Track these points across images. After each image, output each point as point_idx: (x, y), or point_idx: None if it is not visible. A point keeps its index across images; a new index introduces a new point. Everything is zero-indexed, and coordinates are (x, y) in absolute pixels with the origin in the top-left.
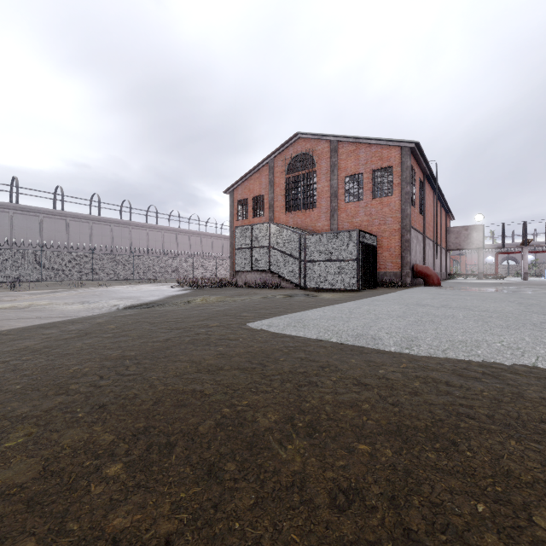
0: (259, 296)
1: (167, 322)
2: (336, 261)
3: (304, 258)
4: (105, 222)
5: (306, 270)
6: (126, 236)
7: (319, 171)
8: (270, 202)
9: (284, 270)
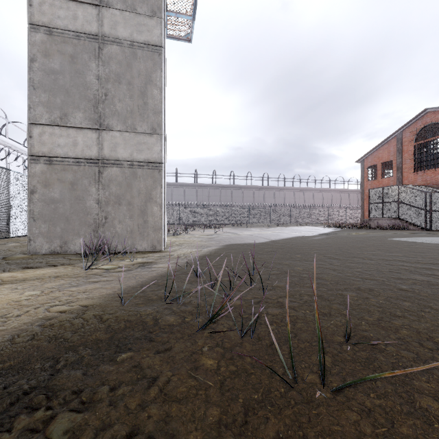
0: (391, 232)
1: (352, 237)
2: None
3: (430, 209)
4: (271, 189)
5: (431, 218)
6: (282, 196)
7: None
8: (397, 165)
9: (411, 218)
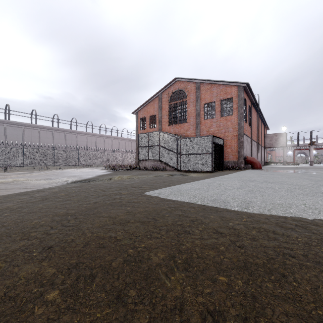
0: (153, 175)
1: (96, 191)
2: (199, 154)
3: (180, 152)
4: (61, 131)
5: (181, 160)
6: (74, 139)
7: (189, 101)
8: (159, 119)
9: (168, 160)
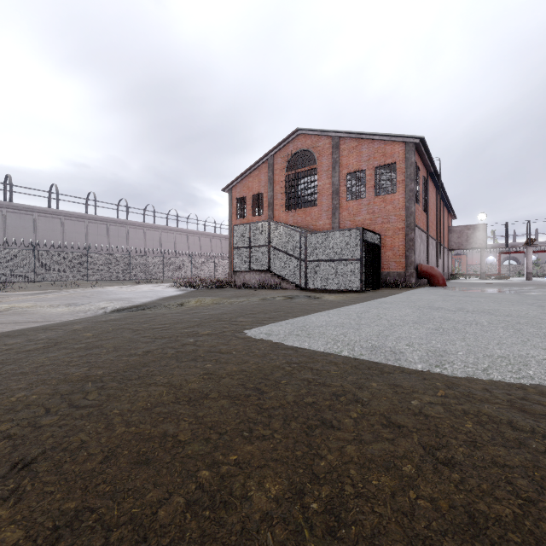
0: (258, 298)
1: (153, 328)
2: (338, 261)
3: (305, 257)
4: (101, 221)
5: (307, 270)
6: (123, 236)
7: (320, 168)
8: (269, 200)
9: (284, 270)
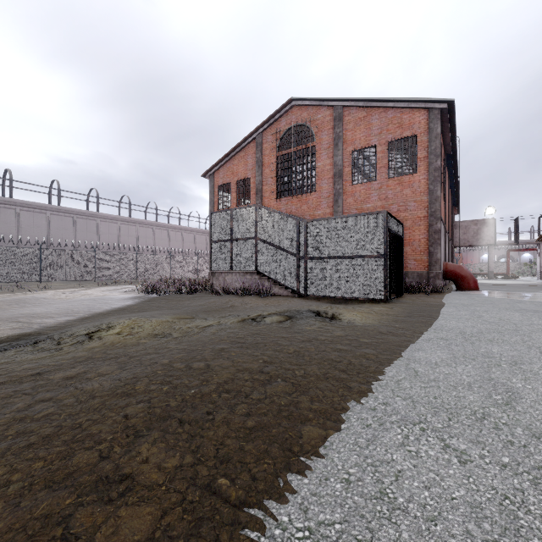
0: (236, 316)
1: None
2: (352, 258)
3: (305, 253)
4: (66, 213)
5: (307, 271)
6: (93, 230)
7: (319, 146)
8: (257, 186)
9: (276, 271)
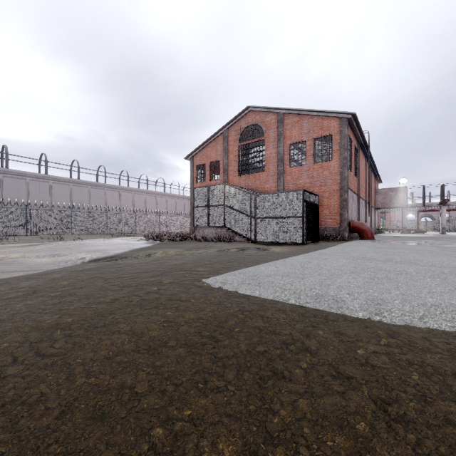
0: (215, 249)
1: (122, 277)
2: (283, 218)
3: (255, 215)
4: (83, 184)
5: (257, 226)
6: (102, 197)
7: (267, 140)
8: (224, 167)
9: (237, 226)
